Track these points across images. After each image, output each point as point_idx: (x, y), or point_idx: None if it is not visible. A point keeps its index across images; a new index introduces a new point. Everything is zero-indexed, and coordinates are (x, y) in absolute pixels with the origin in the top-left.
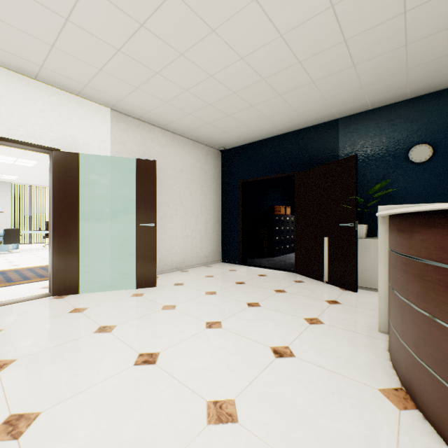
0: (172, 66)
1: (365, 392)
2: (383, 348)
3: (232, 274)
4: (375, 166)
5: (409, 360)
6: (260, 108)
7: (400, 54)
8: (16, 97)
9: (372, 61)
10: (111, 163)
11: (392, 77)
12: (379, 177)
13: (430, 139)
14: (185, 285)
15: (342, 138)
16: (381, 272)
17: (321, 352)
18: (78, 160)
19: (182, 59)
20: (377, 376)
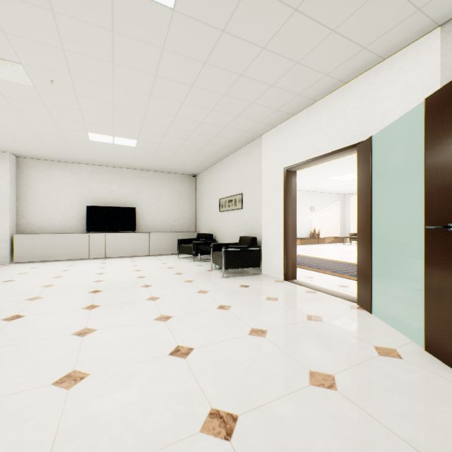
0: None
1: None
2: None
3: None
4: None
5: None
6: None
7: None
8: (335, 113)
9: None
10: None
11: None
12: None
13: None
14: None
15: None
16: None
17: None
18: (370, 146)
19: None
20: None
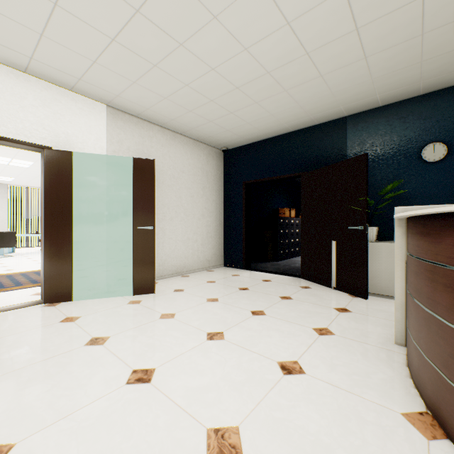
0: (171, 58)
1: (386, 417)
2: (401, 363)
3: (234, 280)
4: (385, 166)
5: (436, 381)
6: (264, 105)
7: (416, 44)
8: (4, 91)
9: (384, 53)
10: (107, 162)
11: (405, 70)
12: (389, 177)
13: (445, 137)
14: (186, 292)
15: (351, 136)
16: (398, 279)
17: (334, 368)
18: (72, 159)
19: (181, 50)
20: (398, 397)
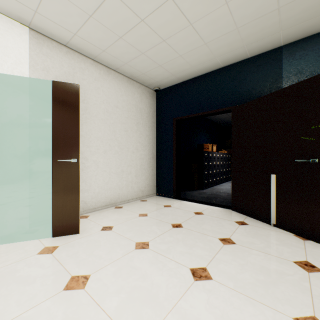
0: None
1: None
2: None
3: (166, 212)
4: None
5: None
6: (199, 28)
7: None
8: None
9: None
10: (30, 90)
11: None
12: None
13: None
14: (114, 231)
15: (286, 66)
16: None
17: None
18: None
19: None
20: None
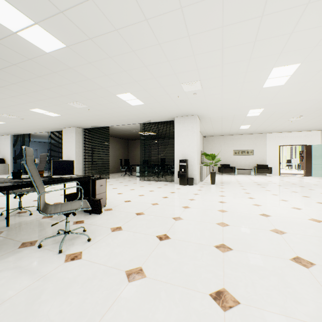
0: None
1: None
2: None
3: None
4: None
5: None
6: None
7: None
8: (297, 136)
9: None
10: (320, 145)
11: None
12: None
13: None
14: None
15: None
16: None
17: None
18: (311, 146)
19: None
20: None
